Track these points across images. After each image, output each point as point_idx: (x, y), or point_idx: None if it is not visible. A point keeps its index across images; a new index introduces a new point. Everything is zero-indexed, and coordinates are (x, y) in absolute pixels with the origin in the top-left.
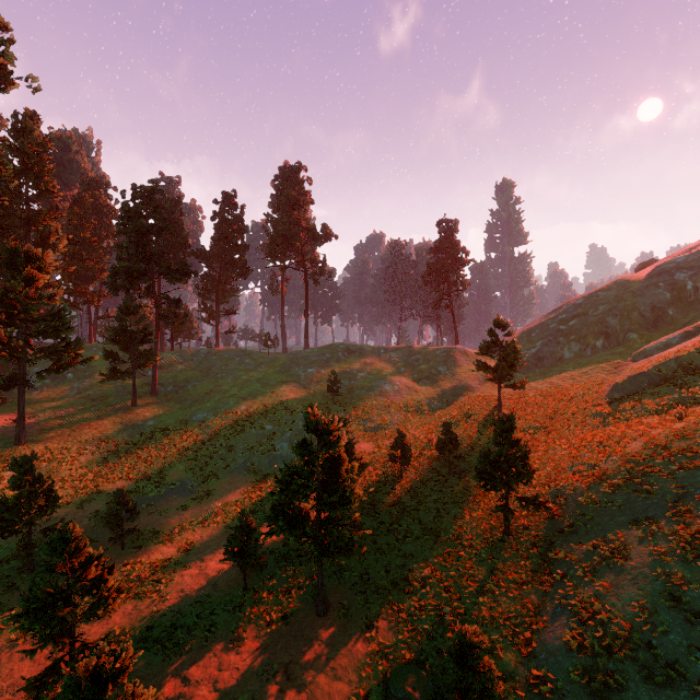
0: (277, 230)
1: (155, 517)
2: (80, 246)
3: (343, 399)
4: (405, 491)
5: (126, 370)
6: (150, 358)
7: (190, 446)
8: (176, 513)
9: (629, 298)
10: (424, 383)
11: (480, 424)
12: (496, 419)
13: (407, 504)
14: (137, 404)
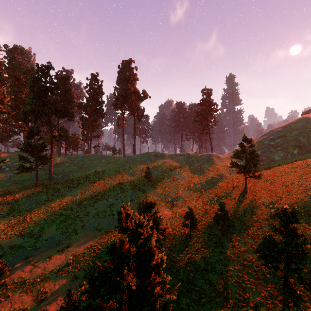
0: (118, 92)
1: (28, 266)
2: (19, 102)
3: (153, 183)
4: (194, 250)
5: (30, 166)
6: (45, 159)
7: (63, 212)
8: (43, 263)
9: (310, 126)
10: (197, 173)
11: (236, 200)
12: (279, 212)
13: (198, 263)
14: (39, 185)
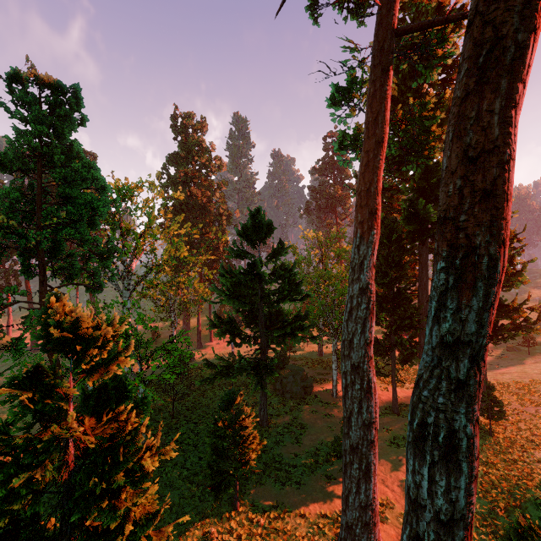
0: None
1: None
2: None
3: None
4: None
5: None
6: None
7: None
8: None
9: None
10: (538, 289)
11: None
12: None
13: None
14: None
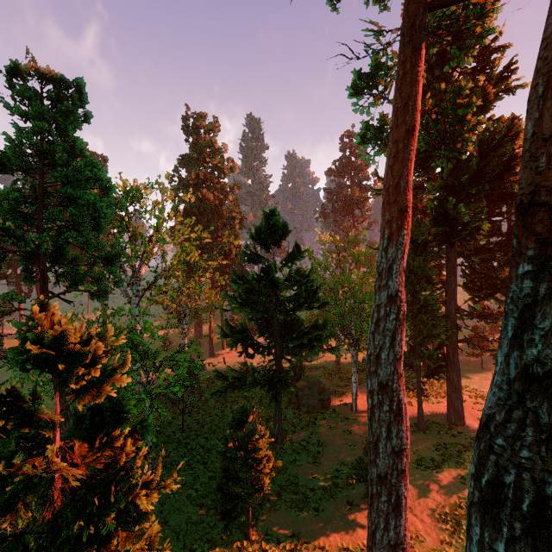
0: None
1: None
2: None
3: None
4: None
5: None
6: None
7: None
8: None
9: None
10: None
11: None
12: None
13: None
14: None
